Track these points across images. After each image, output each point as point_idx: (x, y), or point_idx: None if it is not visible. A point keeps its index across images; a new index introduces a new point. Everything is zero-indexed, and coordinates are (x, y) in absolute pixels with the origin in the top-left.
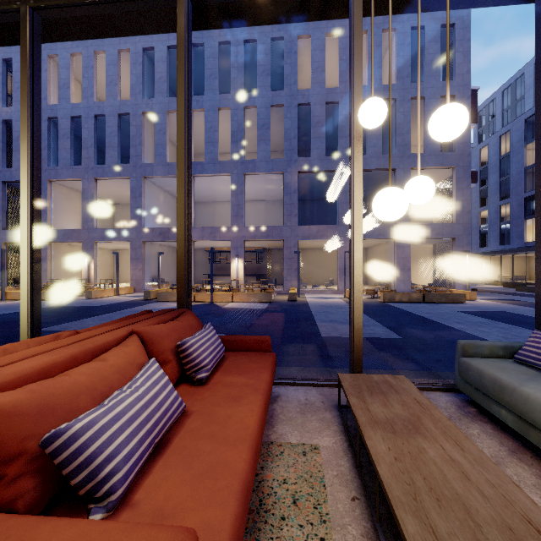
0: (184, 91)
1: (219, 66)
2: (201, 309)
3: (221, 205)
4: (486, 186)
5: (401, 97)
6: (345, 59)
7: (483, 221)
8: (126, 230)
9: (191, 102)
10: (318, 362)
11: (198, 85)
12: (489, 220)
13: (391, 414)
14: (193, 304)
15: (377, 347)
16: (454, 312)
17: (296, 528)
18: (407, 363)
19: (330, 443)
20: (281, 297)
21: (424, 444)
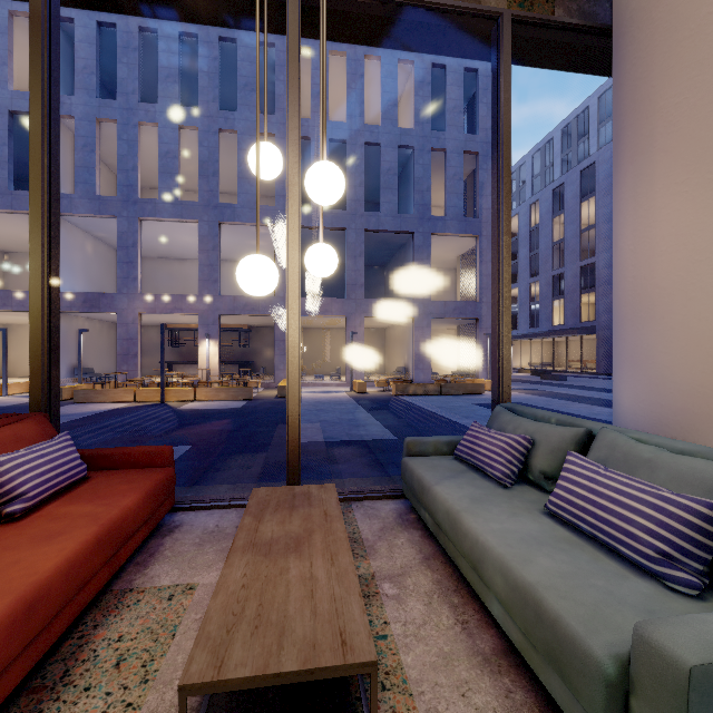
0: (42, 93)
1: (182, 66)
2: (141, 413)
3: (187, 264)
4: (517, 260)
5: (420, 146)
6: (354, 88)
7: (514, 300)
8: (24, 293)
9: (58, 111)
10: (279, 475)
11: (150, 88)
12: (519, 299)
13: (281, 532)
14: (132, 406)
15: (362, 452)
16: (468, 405)
17: (99, 698)
18: (389, 468)
19: (216, 578)
20: (269, 392)
21: (293, 563)
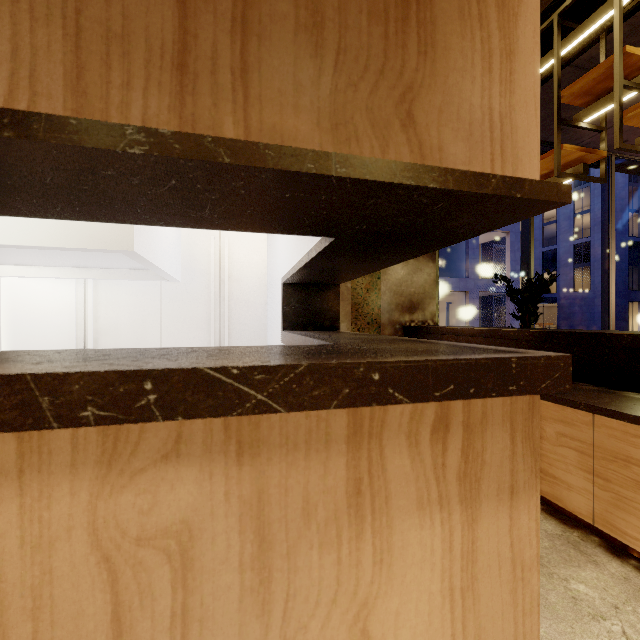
0: None
1: None
2: None
3: None
4: None
5: None
6: None
7: None
8: None
9: None
10: None
11: None
12: None
13: None
14: None
15: None
16: None
17: None
18: None
19: None
20: None
21: None
